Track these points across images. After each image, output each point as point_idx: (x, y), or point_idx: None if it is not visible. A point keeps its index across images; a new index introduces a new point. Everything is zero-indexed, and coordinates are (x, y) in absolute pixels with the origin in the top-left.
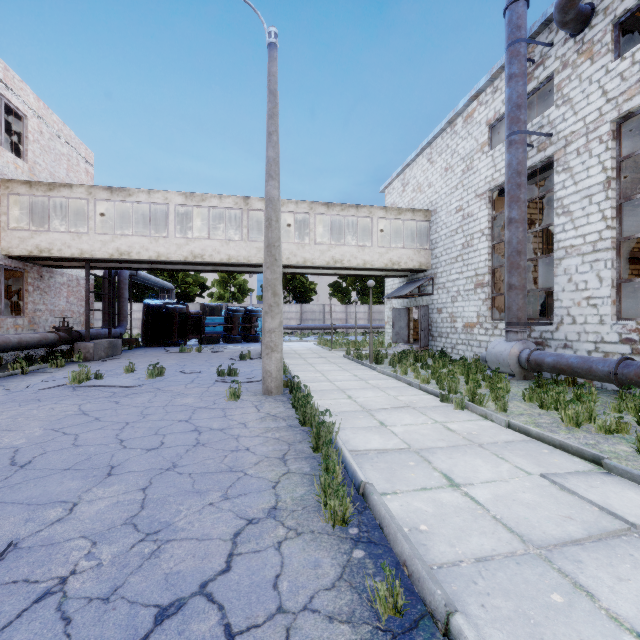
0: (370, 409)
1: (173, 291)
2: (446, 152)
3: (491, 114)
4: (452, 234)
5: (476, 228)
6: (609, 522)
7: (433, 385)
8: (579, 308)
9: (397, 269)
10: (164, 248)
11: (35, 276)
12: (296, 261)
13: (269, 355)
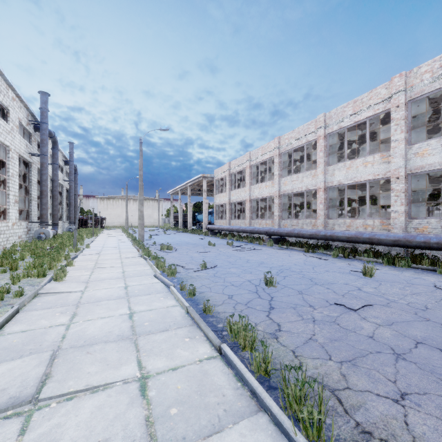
0: None
1: None
2: None
3: None
4: None
5: None
6: (68, 351)
7: None
8: None
9: None
10: None
11: None
12: None
13: None
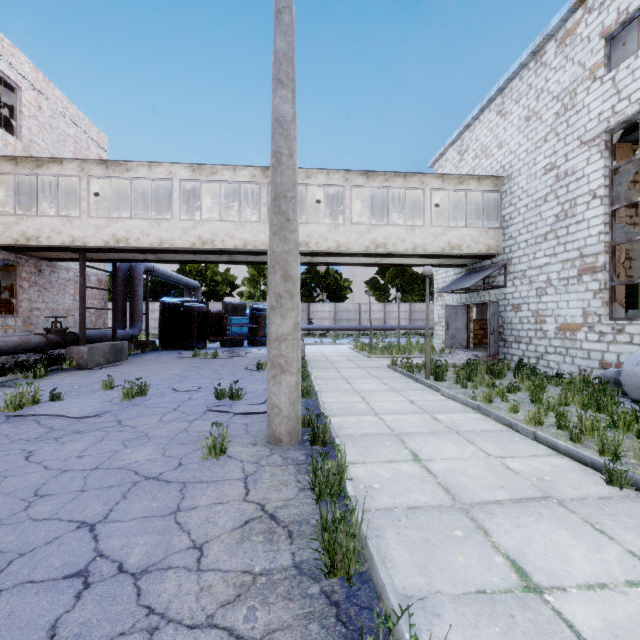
0: (468, 502)
1: (199, 289)
2: (527, 95)
3: (611, 18)
4: (538, 204)
5: (581, 189)
6: None
7: (551, 429)
8: None
9: (456, 255)
10: (167, 233)
11: (32, 270)
12: (327, 246)
13: (277, 379)
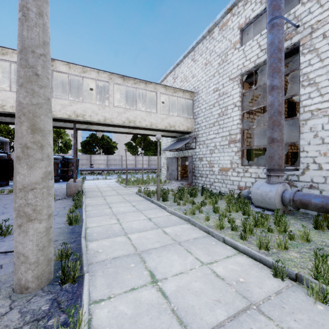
0: None
1: (7, 144)
2: (206, 52)
3: (242, 20)
4: (210, 107)
5: (230, 102)
6: None
7: (228, 231)
8: (325, 157)
9: (173, 130)
10: None
11: None
12: (97, 118)
13: (22, 227)
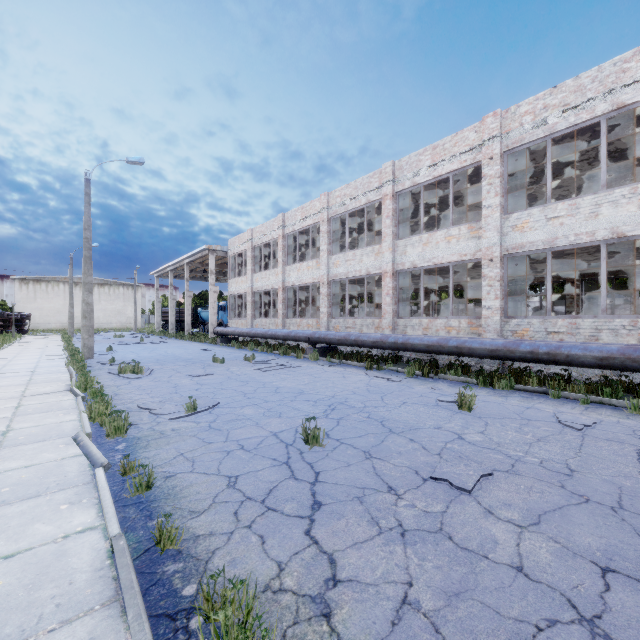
0: None
1: None
2: None
3: None
4: None
5: None
6: None
7: None
8: None
9: None
10: None
11: None
12: None
13: None
